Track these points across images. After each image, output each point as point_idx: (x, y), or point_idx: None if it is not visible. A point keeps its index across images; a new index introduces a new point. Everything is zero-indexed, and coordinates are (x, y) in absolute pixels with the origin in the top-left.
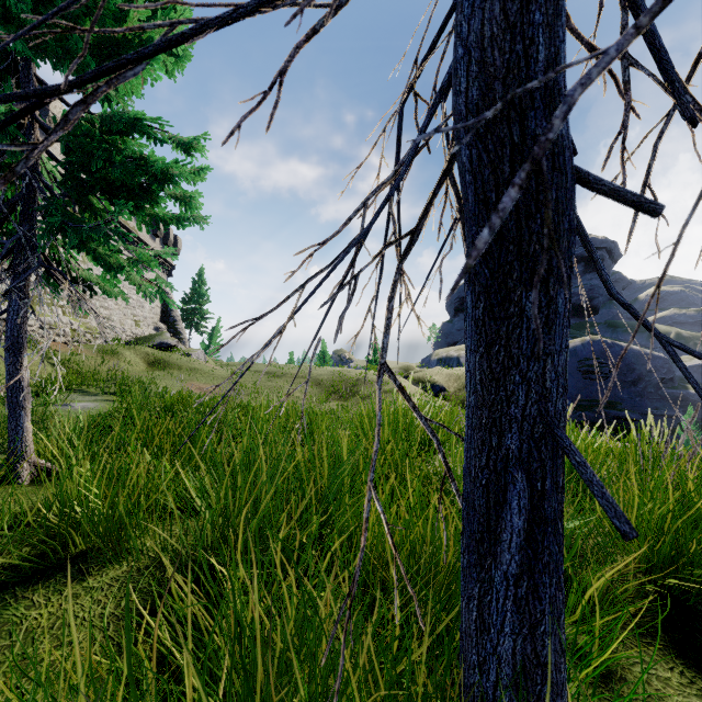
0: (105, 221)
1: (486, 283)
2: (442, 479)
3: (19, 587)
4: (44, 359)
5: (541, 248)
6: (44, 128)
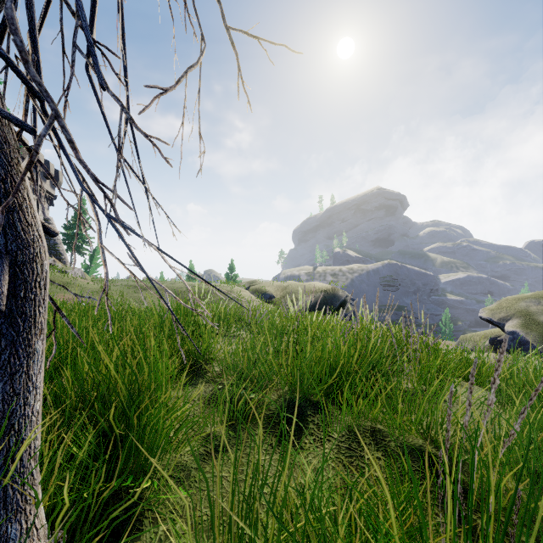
0: None
1: None
2: (54, 318)
3: None
4: None
5: None
6: None
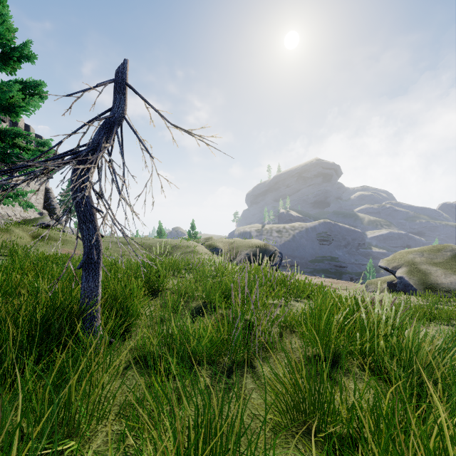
0: None
1: (79, 223)
2: None
3: None
4: None
5: (84, 218)
6: None
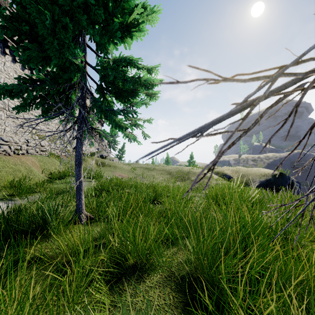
0: (112, 106)
1: None
2: None
3: (118, 283)
4: (59, 162)
5: None
6: (90, 66)
